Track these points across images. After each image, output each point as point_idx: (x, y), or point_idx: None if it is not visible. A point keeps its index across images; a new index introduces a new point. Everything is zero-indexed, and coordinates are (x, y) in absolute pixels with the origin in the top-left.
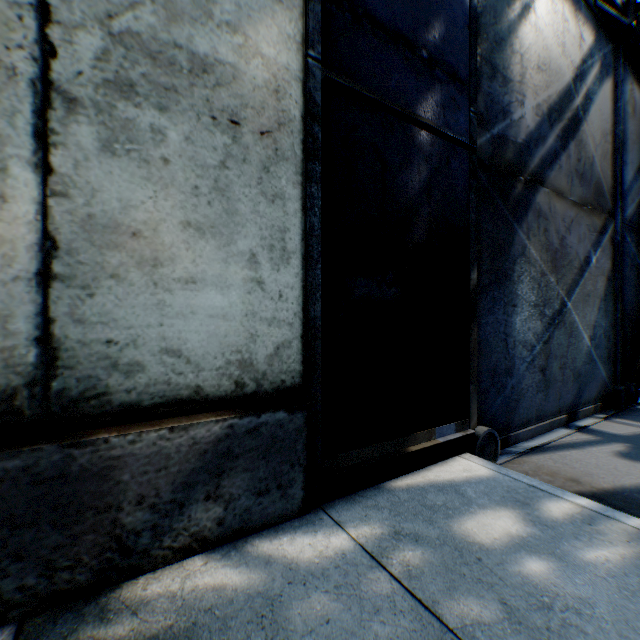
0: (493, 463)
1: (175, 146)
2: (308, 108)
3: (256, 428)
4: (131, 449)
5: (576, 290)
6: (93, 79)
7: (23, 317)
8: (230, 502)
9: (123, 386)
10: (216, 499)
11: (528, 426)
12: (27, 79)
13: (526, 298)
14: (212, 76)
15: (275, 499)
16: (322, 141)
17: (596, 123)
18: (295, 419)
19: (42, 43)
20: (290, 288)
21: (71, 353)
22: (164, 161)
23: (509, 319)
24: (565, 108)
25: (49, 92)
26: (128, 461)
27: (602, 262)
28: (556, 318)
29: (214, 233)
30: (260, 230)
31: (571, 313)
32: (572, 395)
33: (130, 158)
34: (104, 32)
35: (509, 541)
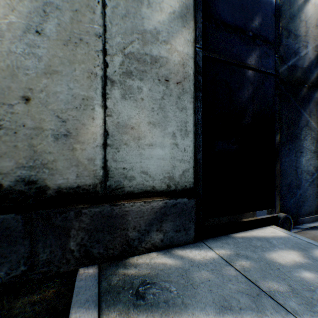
0: (287, 231)
1: (145, 93)
2: (196, 69)
3: (175, 204)
4: (131, 208)
5: None
6: (119, 72)
7: (98, 159)
8: (165, 233)
9: (128, 185)
10: (160, 231)
11: (310, 215)
12: (99, 76)
13: (308, 148)
14: (158, 63)
15: (183, 234)
16: (202, 82)
17: None
18: (191, 202)
19: (104, 63)
20: (188, 146)
21: (112, 172)
22: (141, 99)
23: (298, 159)
24: None
25: (106, 80)
26: (130, 213)
27: None
28: None
29: (159, 125)
30: (176, 123)
31: None
32: None
33: (130, 100)
34: (122, 54)
35: (294, 263)
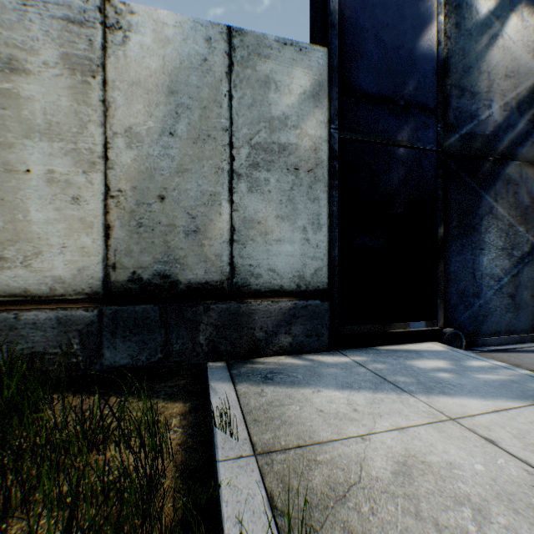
0: (450, 346)
1: (273, 184)
2: (331, 154)
3: (306, 306)
4: (258, 307)
5: None
6: (245, 165)
7: (225, 255)
8: (295, 337)
9: (255, 283)
10: (289, 334)
11: (497, 336)
12: (226, 171)
13: (493, 244)
14: (287, 151)
15: (314, 341)
16: (338, 168)
17: None
18: (324, 305)
19: (230, 157)
20: (322, 242)
21: (239, 269)
22: (269, 191)
23: (476, 258)
24: None
25: (232, 174)
26: (257, 312)
27: None
28: (525, 258)
29: (288, 219)
30: (307, 216)
31: None
32: None
33: (257, 193)
34: (249, 146)
35: (435, 368)
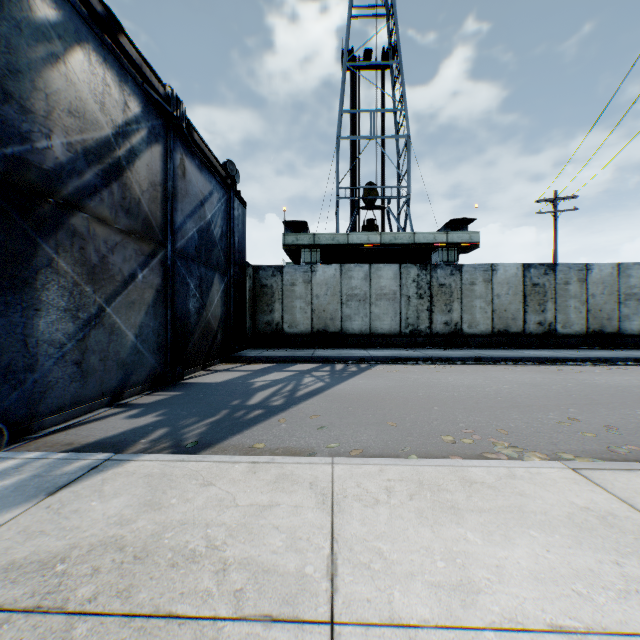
0: None
1: None
2: None
3: None
4: None
5: (120, 299)
6: None
7: None
8: None
9: None
10: None
11: (62, 412)
12: None
13: (56, 304)
14: None
15: None
16: None
17: (145, 174)
18: None
19: None
20: None
21: None
22: None
23: (32, 322)
24: (107, 154)
25: None
26: None
27: (152, 279)
28: (95, 320)
29: None
30: None
31: (113, 316)
32: (119, 380)
33: None
34: None
35: None
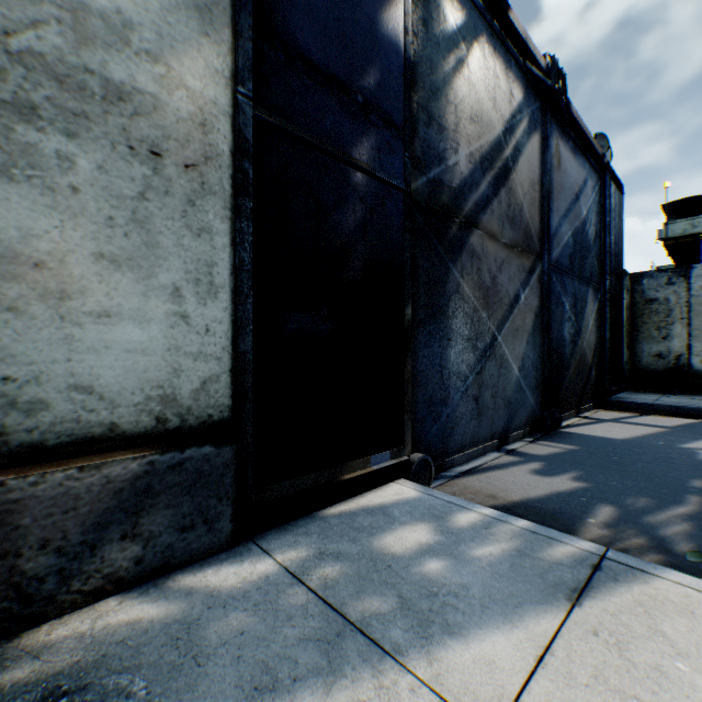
0: (423, 486)
1: (87, 174)
2: (238, 144)
3: (180, 464)
4: (33, 491)
5: (507, 325)
6: None
7: None
8: (150, 540)
9: (24, 425)
10: (134, 538)
11: (463, 451)
12: None
13: (461, 332)
14: (130, 104)
15: (201, 534)
16: (253, 177)
17: (526, 173)
18: (223, 453)
19: None
20: (218, 322)
21: None
22: (73, 189)
23: (445, 352)
24: (497, 158)
25: None
26: (30, 504)
27: (531, 299)
28: (488, 351)
29: (132, 266)
30: (185, 264)
31: (502, 346)
32: (504, 421)
33: (32, 185)
34: (0, 49)
35: (418, 549)
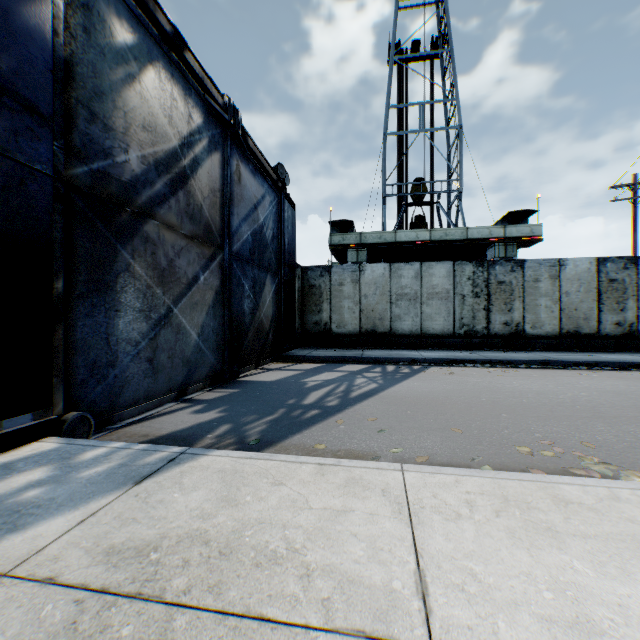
0: (70, 438)
1: None
2: None
3: None
4: None
5: (184, 300)
6: None
7: None
8: None
9: None
10: None
11: (137, 405)
12: None
13: (132, 305)
14: None
15: None
16: None
17: (206, 181)
18: None
19: None
20: None
21: None
22: None
23: (113, 321)
24: (174, 165)
25: None
26: None
27: (212, 280)
28: (164, 320)
29: None
30: None
31: (179, 317)
32: (184, 377)
33: None
34: None
35: (26, 486)
